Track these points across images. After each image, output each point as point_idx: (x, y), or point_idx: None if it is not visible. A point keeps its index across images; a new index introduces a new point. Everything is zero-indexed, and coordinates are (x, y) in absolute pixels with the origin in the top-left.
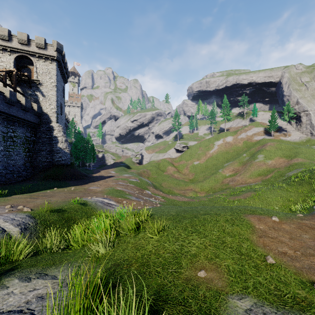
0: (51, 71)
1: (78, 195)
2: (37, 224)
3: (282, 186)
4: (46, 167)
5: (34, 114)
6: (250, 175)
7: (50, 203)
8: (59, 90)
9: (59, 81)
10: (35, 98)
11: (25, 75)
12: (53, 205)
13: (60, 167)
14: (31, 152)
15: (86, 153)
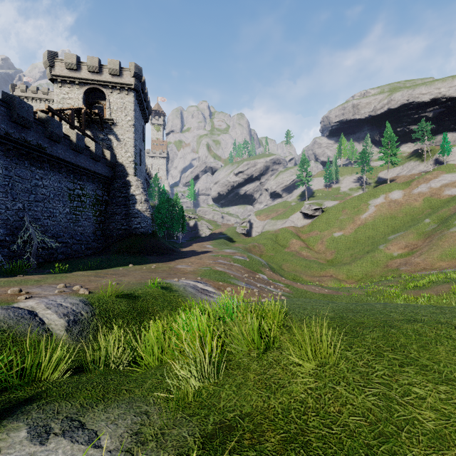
0: (128, 105)
1: (161, 276)
2: (94, 315)
3: None
4: (121, 236)
5: (107, 165)
6: (442, 256)
7: (119, 284)
8: (137, 132)
9: (138, 120)
10: (108, 143)
11: (96, 112)
12: (123, 287)
13: (139, 236)
14: (103, 216)
15: (173, 220)
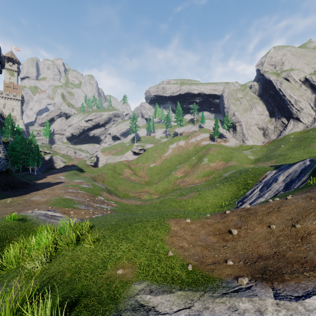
0: None
1: (16, 209)
2: None
3: (218, 186)
4: None
5: None
6: (197, 177)
7: None
8: None
9: None
10: None
11: None
12: None
13: None
14: None
15: (29, 156)
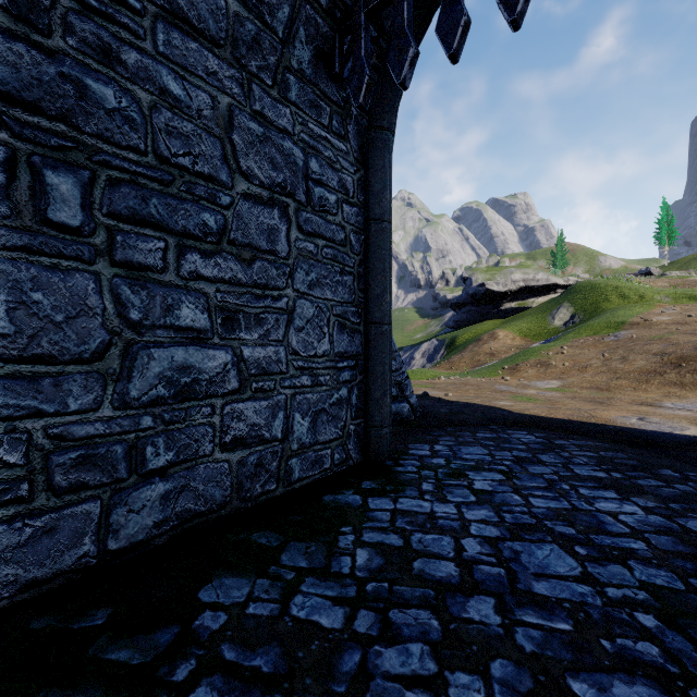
0: None
1: None
2: None
3: None
4: None
5: None
6: None
7: None
8: None
9: None
10: None
11: None
12: None
13: None
14: None
15: None
